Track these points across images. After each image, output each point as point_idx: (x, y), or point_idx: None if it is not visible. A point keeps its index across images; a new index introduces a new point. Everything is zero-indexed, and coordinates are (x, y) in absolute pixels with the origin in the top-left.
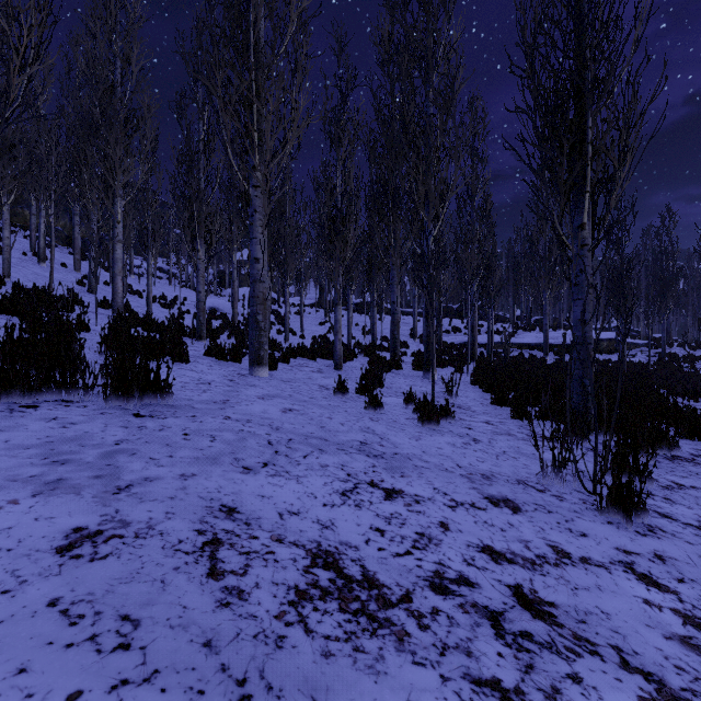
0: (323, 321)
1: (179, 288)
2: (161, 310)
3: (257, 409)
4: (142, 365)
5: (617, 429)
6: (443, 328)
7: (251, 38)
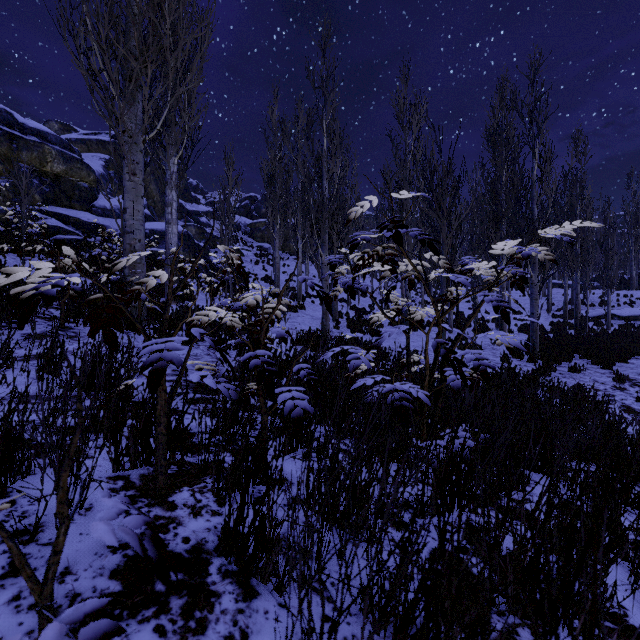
0: (469, 299)
1: (367, 279)
2: (362, 299)
3: (403, 340)
4: (376, 328)
5: (529, 353)
6: (590, 301)
7: (404, 216)
